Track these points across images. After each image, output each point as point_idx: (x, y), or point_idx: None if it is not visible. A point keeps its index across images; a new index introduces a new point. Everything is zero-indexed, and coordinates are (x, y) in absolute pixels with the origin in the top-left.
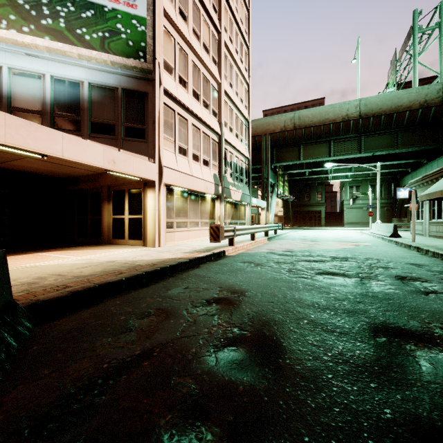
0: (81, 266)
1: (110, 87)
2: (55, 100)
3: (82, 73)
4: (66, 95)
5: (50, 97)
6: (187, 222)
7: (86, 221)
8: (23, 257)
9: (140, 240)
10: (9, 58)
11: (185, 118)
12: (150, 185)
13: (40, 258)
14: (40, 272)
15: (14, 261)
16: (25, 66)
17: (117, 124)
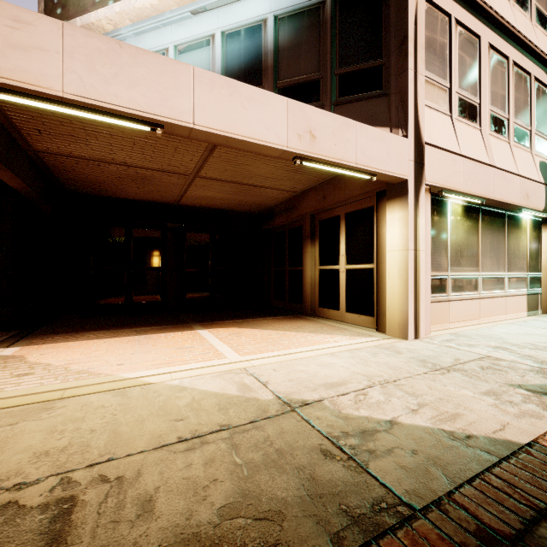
0: (197, 427)
1: (310, 7)
2: (226, 70)
3: (264, 3)
4: (242, 56)
5: (220, 69)
6: (477, 278)
7: (283, 274)
8: (168, 340)
9: (370, 316)
10: (175, 32)
11: (474, 33)
12: (393, 194)
13: (183, 348)
14: (82, 439)
15: (143, 351)
16: (191, 35)
17: (323, 77)
